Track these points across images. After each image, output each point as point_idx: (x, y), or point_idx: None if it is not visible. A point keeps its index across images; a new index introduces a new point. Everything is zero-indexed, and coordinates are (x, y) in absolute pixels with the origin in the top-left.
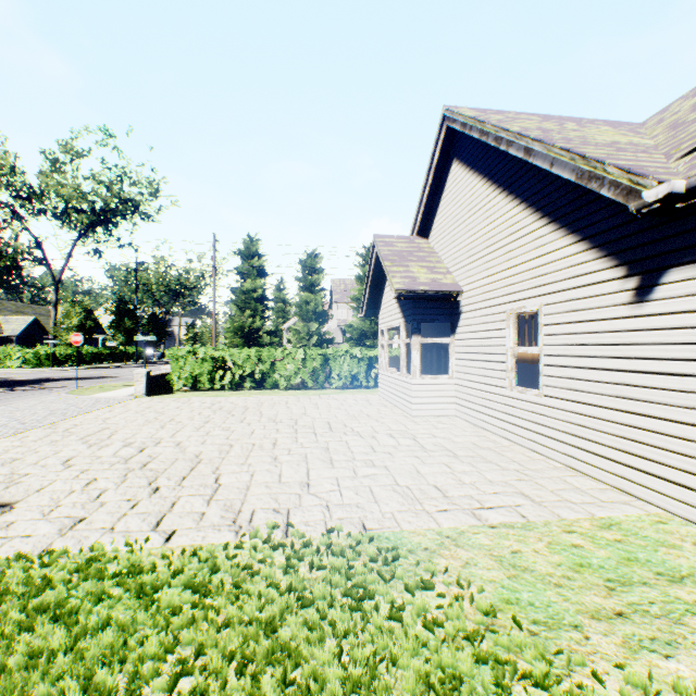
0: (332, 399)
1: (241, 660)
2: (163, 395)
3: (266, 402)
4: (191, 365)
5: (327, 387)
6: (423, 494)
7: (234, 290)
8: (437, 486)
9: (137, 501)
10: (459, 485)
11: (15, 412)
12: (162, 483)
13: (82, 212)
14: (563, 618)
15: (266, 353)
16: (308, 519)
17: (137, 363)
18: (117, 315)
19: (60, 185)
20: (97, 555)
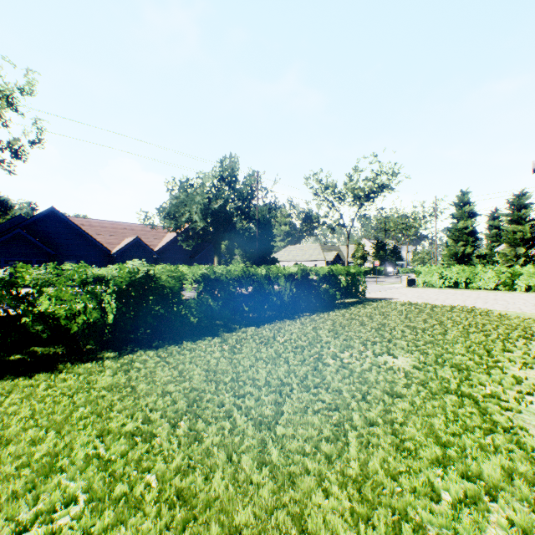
0: (509, 294)
1: (450, 308)
2: (413, 288)
3: (466, 292)
4: (426, 275)
5: (514, 291)
6: (511, 309)
7: (449, 229)
8: (520, 309)
9: (424, 301)
10: (530, 309)
11: (368, 288)
12: (428, 300)
13: (359, 197)
14: (518, 315)
15: (468, 270)
16: (468, 306)
17: (385, 276)
18: (375, 249)
19: (353, 189)
20: (421, 303)
